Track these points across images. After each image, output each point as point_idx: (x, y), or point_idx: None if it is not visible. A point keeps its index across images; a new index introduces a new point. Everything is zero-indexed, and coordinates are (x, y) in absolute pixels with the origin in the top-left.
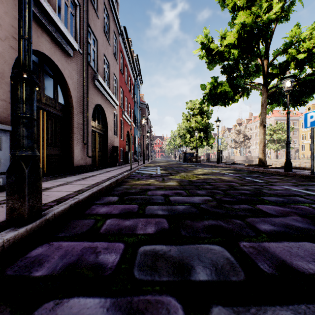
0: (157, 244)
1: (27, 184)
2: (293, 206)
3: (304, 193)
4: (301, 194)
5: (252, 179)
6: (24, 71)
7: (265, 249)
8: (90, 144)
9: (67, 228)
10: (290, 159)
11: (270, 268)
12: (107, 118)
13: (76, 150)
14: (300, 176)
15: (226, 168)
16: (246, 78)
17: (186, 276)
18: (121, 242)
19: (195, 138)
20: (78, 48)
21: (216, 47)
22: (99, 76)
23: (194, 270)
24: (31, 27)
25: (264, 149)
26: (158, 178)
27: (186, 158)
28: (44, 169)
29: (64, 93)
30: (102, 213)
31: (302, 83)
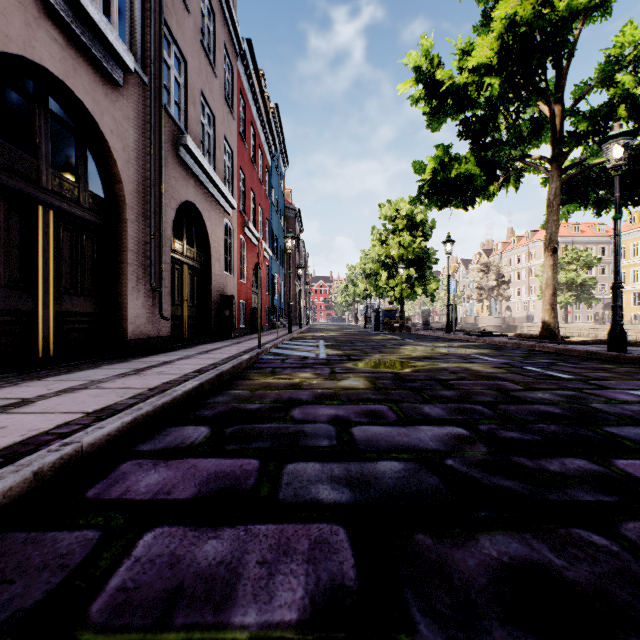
0: None
1: None
2: None
3: None
4: None
5: (544, 371)
6: None
7: None
8: (169, 290)
9: None
10: (622, 324)
11: None
12: (208, 234)
13: (132, 304)
14: None
15: (469, 343)
16: (514, 148)
17: None
18: None
19: (398, 280)
20: (138, 69)
21: (449, 75)
22: (190, 138)
23: None
24: None
25: (553, 301)
26: (321, 369)
27: (379, 321)
28: (49, 347)
29: (103, 172)
30: (140, 498)
31: None
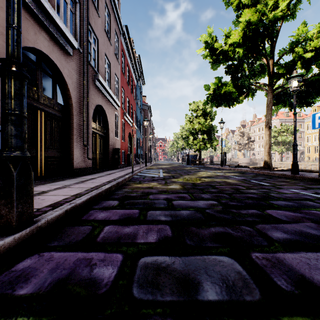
0: (160, 255)
1: (15, 188)
2: (304, 212)
3: (315, 197)
4: (312, 198)
5: (258, 182)
6: (13, 63)
7: (280, 261)
8: (91, 146)
9: (61, 236)
10: (297, 162)
11: (288, 285)
12: (108, 119)
13: (75, 152)
14: (308, 179)
15: (230, 171)
16: (251, 79)
17: (193, 295)
18: (119, 253)
19: (198, 140)
20: (78, 47)
21: (220, 46)
22: (100, 75)
23: (201, 288)
24: (20, 15)
25: (269, 151)
26: (161, 181)
27: (189, 160)
28: (42, 172)
29: (63, 93)
30: (100, 219)
31: (309, 83)
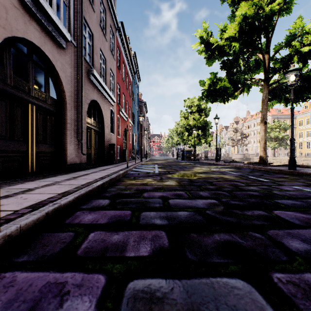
0: (154, 277)
1: None
2: None
3: None
4: None
5: (257, 178)
6: None
7: None
8: (85, 141)
9: (35, 247)
10: (294, 157)
11: None
12: (103, 115)
13: (69, 148)
14: (307, 175)
15: (225, 166)
16: (246, 74)
17: None
18: (102, 273)
19: (193, 136)
20: (72, 40)
21: (216, 41)
22: (95, 70)
23: None
24: None
25: (265, 146)
26: (156, 177)
27: (184, 156)
28: (33, 167)
29: (56, 87)
30: (86, 223)
31: (305, 78)
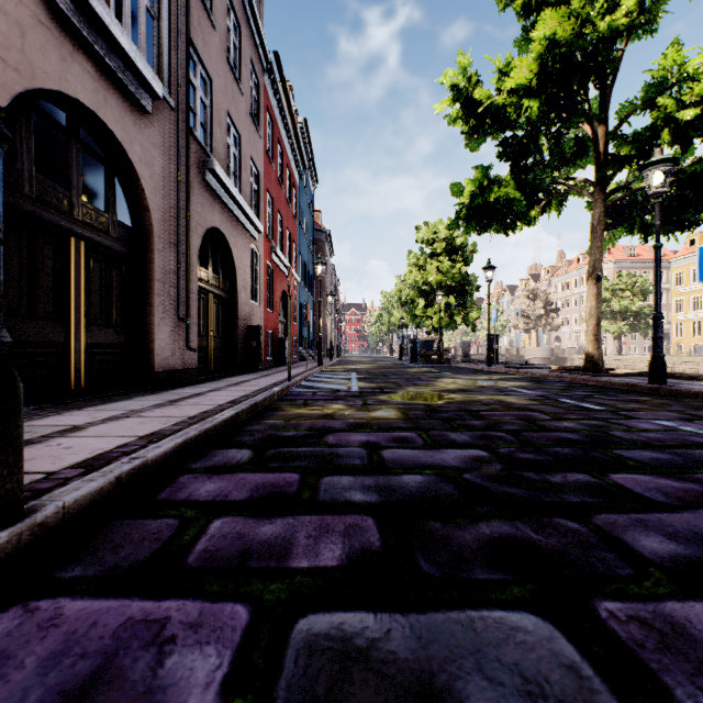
0: (350, 610)
1: None
2: None
3: None
4: None
5: (577, 403)
6: None
7: (679, 630)
8: (195, 320)
9: (96, 549)
10: (662, 356)
11: None
12: (234, 261)
13: (159, 335)
14: (690, 396)
15: (509, 376)
16: (556, 170)
17: None
18: (241, 602)
19: (436, 308)
20: (165, 94)
21: (488, 95)
22: (216, 161)
23: None
24: None
25: (597, 332)
26: (353, 401)
27: (416, 353)
28: (81, 379)
29: (130, 200)
30: (203, 500)
31: (688, 179)
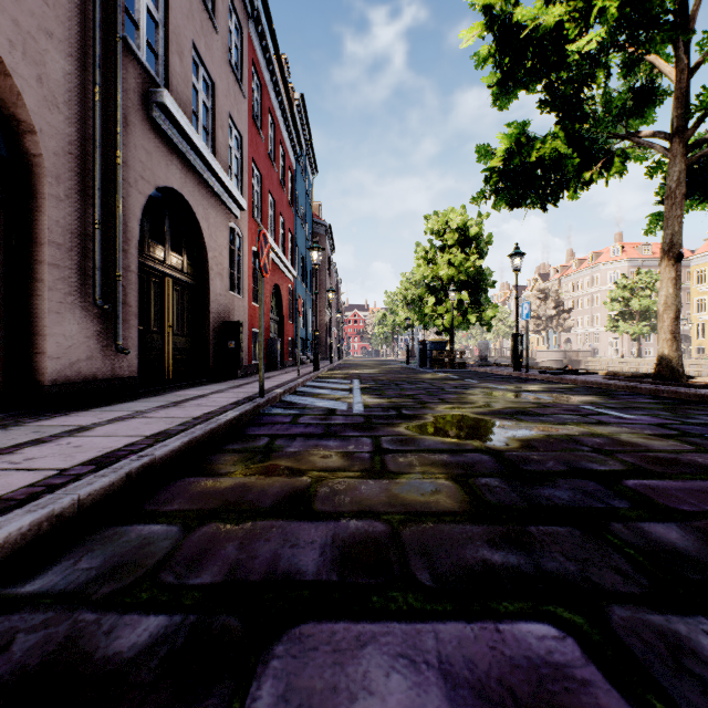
0: None
1: None
2: None
3: None
4: None
5: None
6: None
7: None
8: (135, 310)
9: None
10: None
11: None
12: (204, 238)
13: (58, 328)
14: None
15: (556, 385)
16: (614, 123)
17: None
18: None
19: (447, 306)
20: None
21: (534, 14)
22: (169, 94)
23: None
24: None
25: (676, 328)
26: (356, 442)
27: (426, 355)
28: None
29: (2, 113)
30: None
31: None
